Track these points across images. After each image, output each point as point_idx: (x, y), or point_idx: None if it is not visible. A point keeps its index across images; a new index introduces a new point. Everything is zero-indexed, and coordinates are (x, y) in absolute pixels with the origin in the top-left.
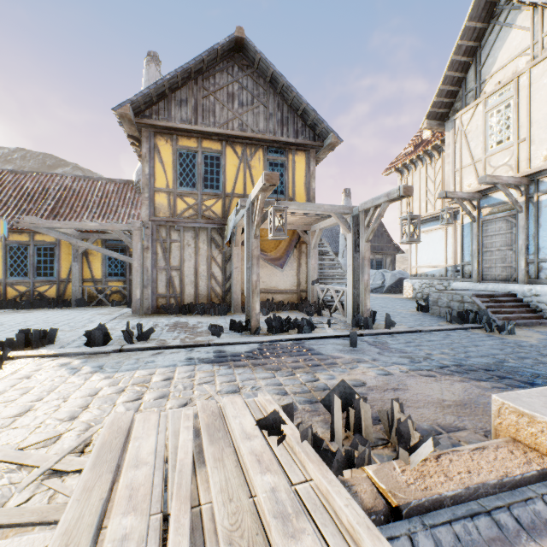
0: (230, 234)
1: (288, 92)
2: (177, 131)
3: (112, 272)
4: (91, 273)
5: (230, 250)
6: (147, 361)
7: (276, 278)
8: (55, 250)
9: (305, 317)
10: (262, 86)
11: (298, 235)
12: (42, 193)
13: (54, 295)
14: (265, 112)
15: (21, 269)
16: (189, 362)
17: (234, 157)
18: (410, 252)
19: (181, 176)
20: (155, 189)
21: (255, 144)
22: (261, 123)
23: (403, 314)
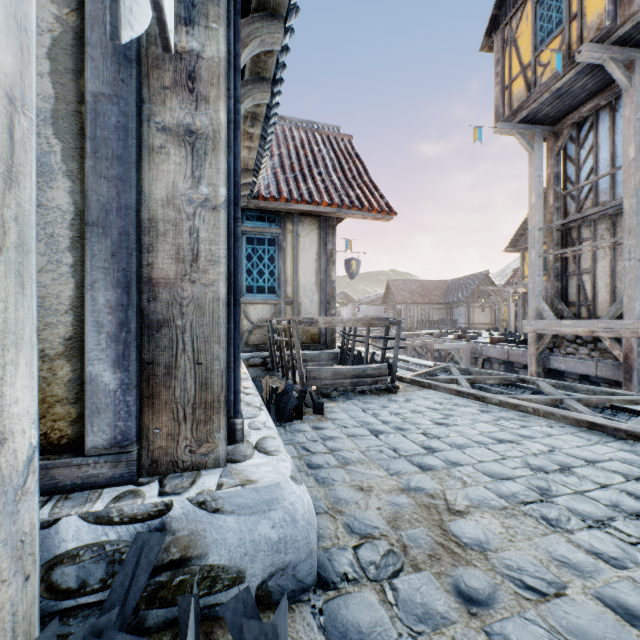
0: None
1: None
2: None
3: None
4: None
5: None
6: None
7: None
8: None
9: None
10: None
11: None
12: None
13: None
14: None
15: None
16: None
17: None
18: None
19: None
20: (523, 277)
21: None
22: None
23: None
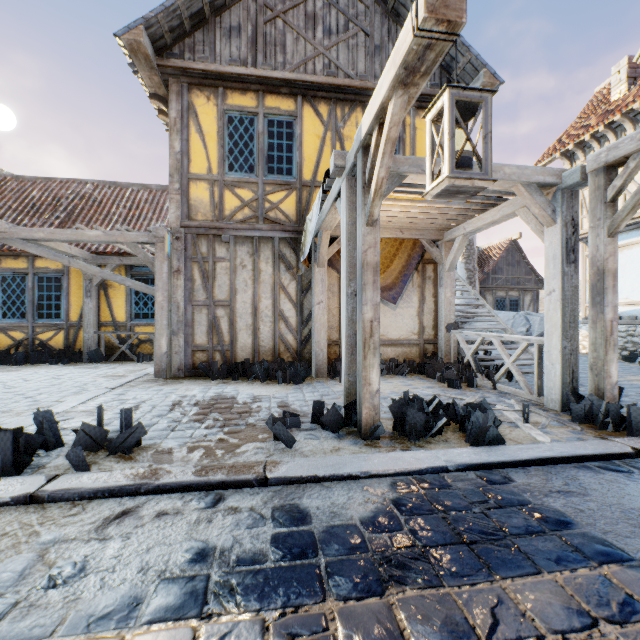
0: (310, 243)
1: (407, 3)
2: (224, 80)
3: (140, 312)
4: (110, 313)
5: (309, 275)
6: (61, 565)
7: (384, 320)
8: (63, 281)
9: (446, 390)
10: (363, 0)
11: (422, 248)
12: (51, 204)
13: (61, 345)
14: (367, 44)
15: (17, 308)
16: (184, 592)
17: (316, 122)
18: (584, 282)
19: (231, 154)
20: (189, 175)
21: (351, 99)
22: (360, 62)
23: (634, 388)
